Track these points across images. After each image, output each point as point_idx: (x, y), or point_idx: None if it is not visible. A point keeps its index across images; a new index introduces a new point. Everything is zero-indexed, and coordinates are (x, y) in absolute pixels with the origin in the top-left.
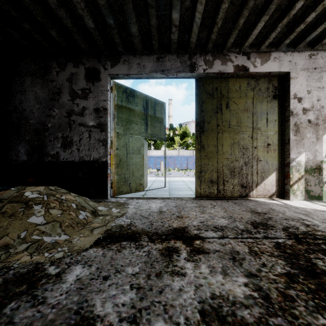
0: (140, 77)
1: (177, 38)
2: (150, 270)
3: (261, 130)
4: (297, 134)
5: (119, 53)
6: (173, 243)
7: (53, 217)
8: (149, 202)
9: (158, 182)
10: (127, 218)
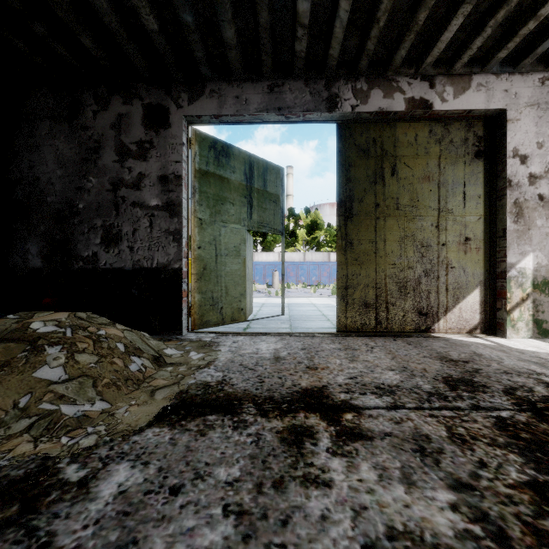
0: (240, 121)
1: (305, 49)
2: (261, 473)
3: (453, 213)
4: (518, 220)
5: (203, 78)
6: (304, 419)
7: (81, 368)
8: (256, 342)
9: (269, 306)
10: (217, 369)
